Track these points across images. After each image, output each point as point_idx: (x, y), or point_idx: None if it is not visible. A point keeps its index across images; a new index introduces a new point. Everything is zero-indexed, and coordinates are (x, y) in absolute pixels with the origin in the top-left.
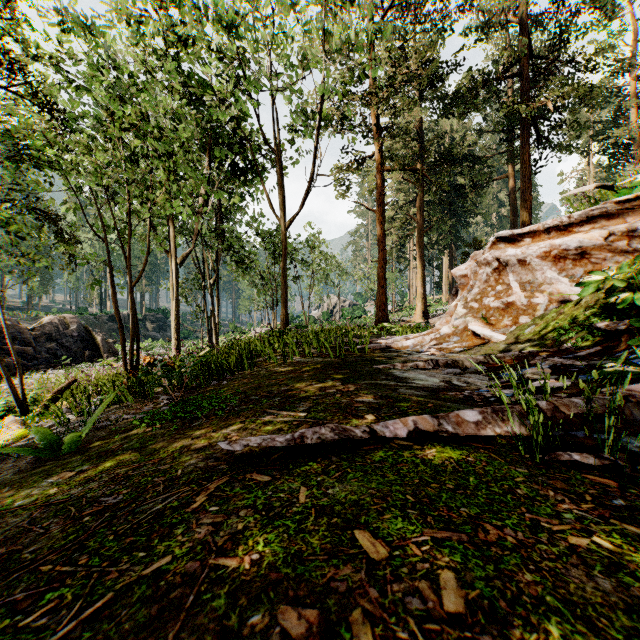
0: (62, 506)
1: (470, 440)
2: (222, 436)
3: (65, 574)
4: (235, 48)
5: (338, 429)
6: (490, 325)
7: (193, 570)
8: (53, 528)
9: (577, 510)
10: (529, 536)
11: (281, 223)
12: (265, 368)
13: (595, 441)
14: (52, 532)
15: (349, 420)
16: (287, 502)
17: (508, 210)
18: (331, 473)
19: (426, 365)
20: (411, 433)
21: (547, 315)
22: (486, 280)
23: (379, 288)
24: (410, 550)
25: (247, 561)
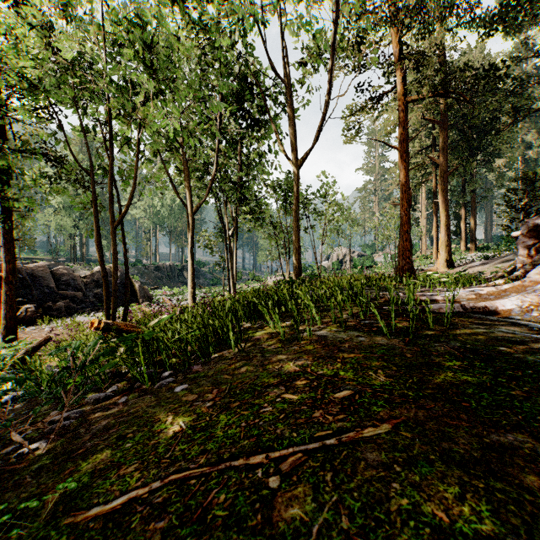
0: None
1: None
2: None
3: None
4: None
5: None
6: None
7: None
8: None
9: None
10: None
11: (293, 162)
12: (262, 350)
13: None
14: None
15: None
16: None
17: (536, 152)
18: None
19: None
20: None
21: None
22: None
23: (402, 233)
24: None
25: None
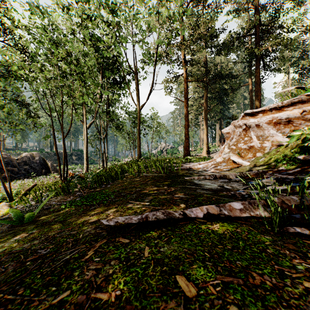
0: (17, 254)
1: (237, 219)
2: (105, 215)
3: (9, 300)
4: (114, 21)
5: (166, 213)
6: (241, 157)
7: (81, 301)
8: (9, 268)
9: (304, 263)
10: (279, 281)
11: (137, 107)
12: (129, 178)
13: (306, 220)
14: (8, 271)
15: (171, 207)
16: (138, 256)
17: (248, 101)
18: (162, 238)
19: (210, 177)
20: (205, 215)
21: (271, 152)
22: (239, 135)
23: (185, 139)
24: (209, 290)
25: (113, 295)
